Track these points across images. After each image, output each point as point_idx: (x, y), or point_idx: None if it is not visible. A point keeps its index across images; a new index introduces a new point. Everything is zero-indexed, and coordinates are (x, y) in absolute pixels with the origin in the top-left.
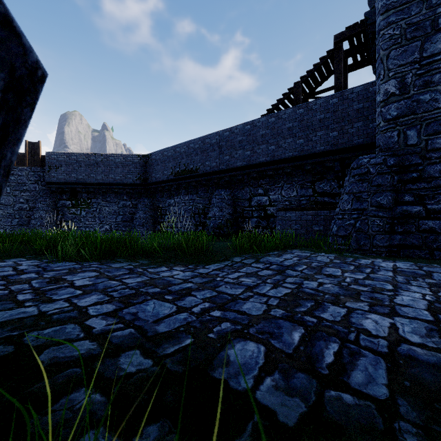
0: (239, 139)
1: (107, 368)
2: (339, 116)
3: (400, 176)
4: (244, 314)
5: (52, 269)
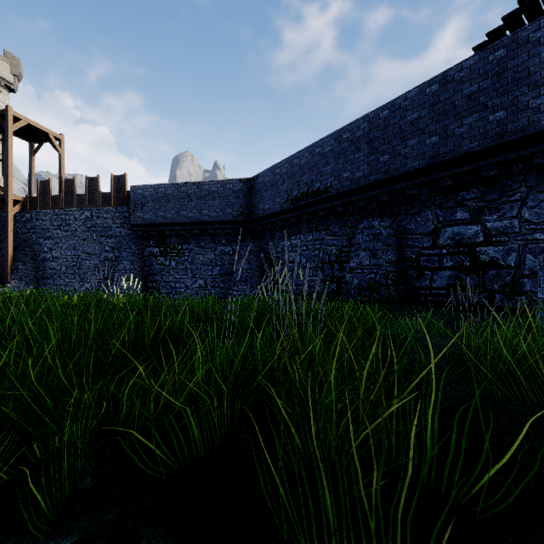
0: (411, 117)
1: None
2: None
3: None
4: None
5: None
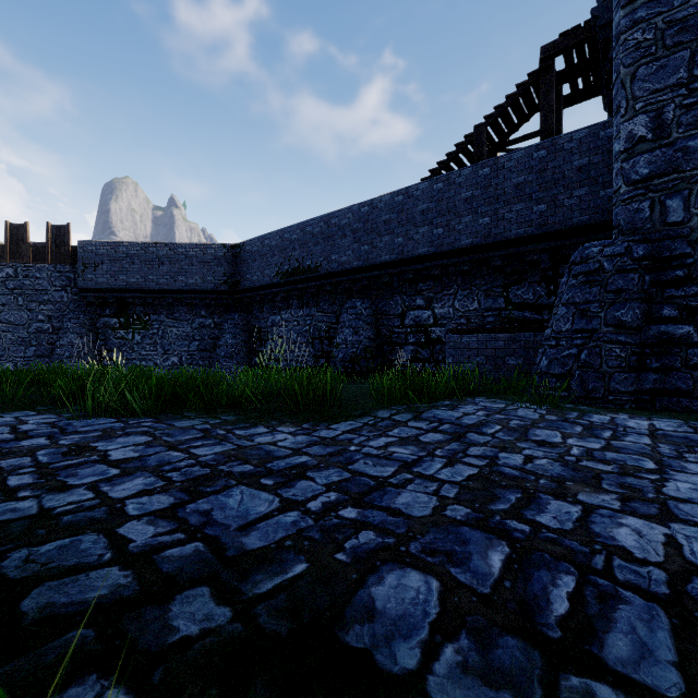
0: (385, 218)
1: (144, 629)
2: (549, 179)
3: (655, 274)
4: (400, 515)
5: (75, 431)
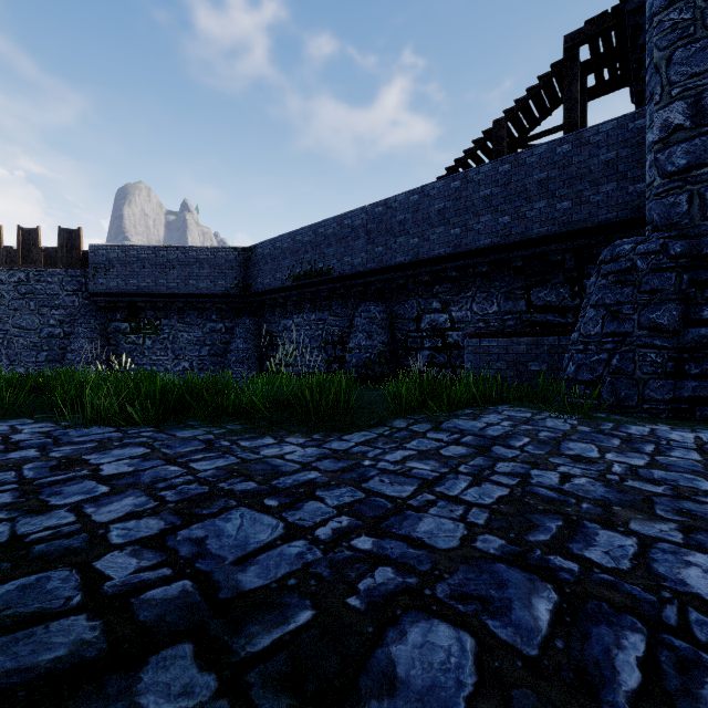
0: (400, 218)
1: None
2: (573, 175)
3: (694, 273)
4: (422, 547)
5: (69, 441)
